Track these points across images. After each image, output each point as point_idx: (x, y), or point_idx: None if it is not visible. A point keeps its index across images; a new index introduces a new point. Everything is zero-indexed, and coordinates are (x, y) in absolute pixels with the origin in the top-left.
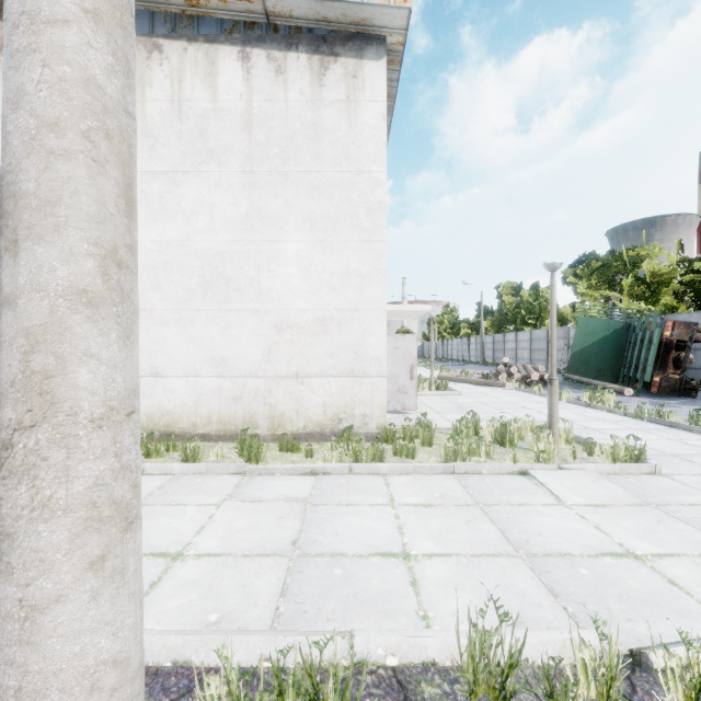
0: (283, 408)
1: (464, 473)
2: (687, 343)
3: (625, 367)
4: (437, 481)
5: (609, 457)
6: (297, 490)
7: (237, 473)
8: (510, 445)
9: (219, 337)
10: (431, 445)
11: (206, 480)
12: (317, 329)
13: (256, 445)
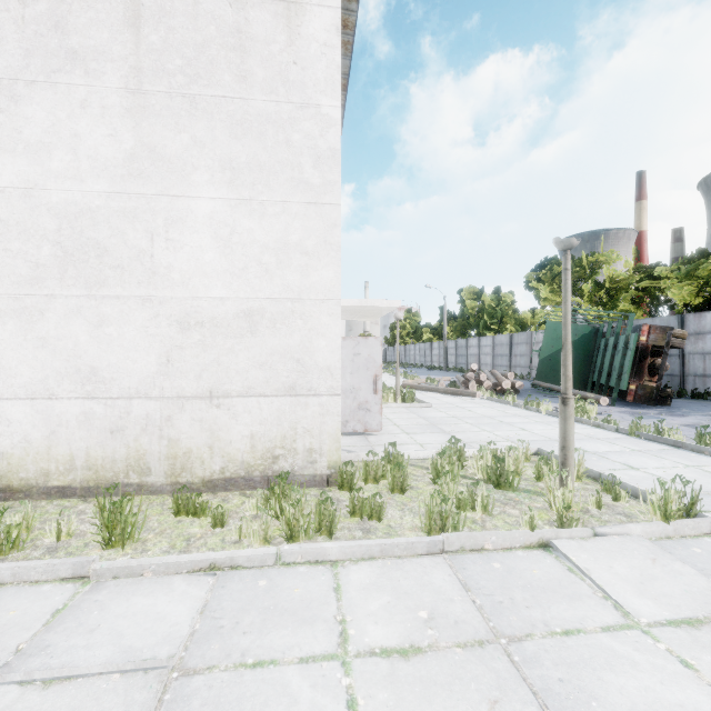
0: (189, 442)
1: (459, 550)
2: (664, 349)
3: (594, 373)
4: (419, 573)
5: (657, 512)
6: (164, 626)
7: (73, 577)
8: (509, 486)
9: (87, 338)
10: (403, 491)
11: (0, 602)
12: (241, 327)
13: (124, 516)
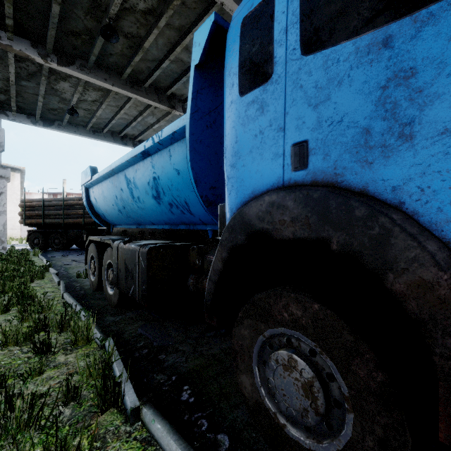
0: None
1: None
2: None
3: None
4: None
5: None
6: None
7: None
8: None
9: None
10: None
11: None
12: None
13: None
